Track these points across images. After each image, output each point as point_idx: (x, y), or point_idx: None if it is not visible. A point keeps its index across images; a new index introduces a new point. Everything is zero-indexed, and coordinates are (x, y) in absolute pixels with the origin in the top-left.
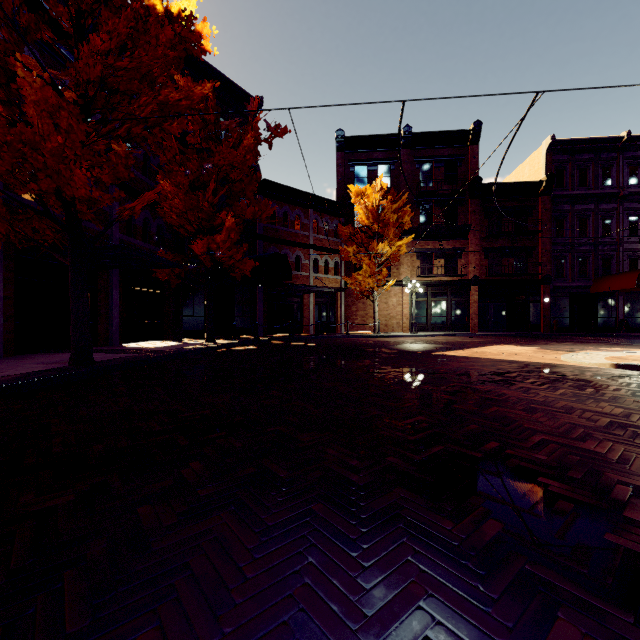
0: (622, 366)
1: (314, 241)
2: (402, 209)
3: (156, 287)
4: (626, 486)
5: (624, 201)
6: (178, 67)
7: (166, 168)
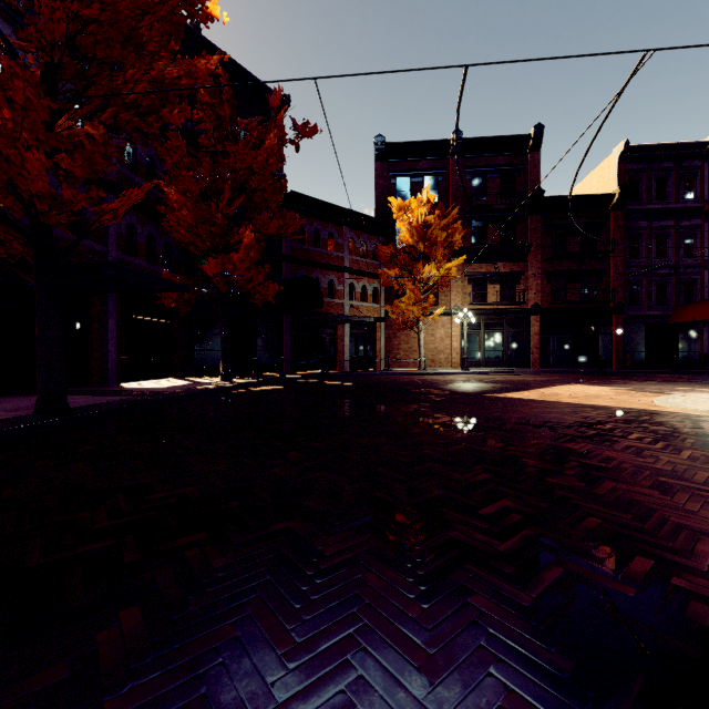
0: None
1: (350, 263)
2: (452, 226)
3: (163, 316)
4: None
5: None
6: (177, 36)
7: (172, 173)
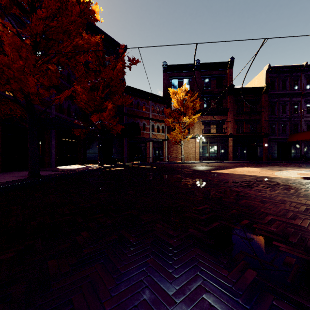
0: (307, 178)
1: (152, 116)
2: (195, 100)
3: (74, 138)
4: None
5: (304, 96)
6: (83, 28)
7: (78, 79)
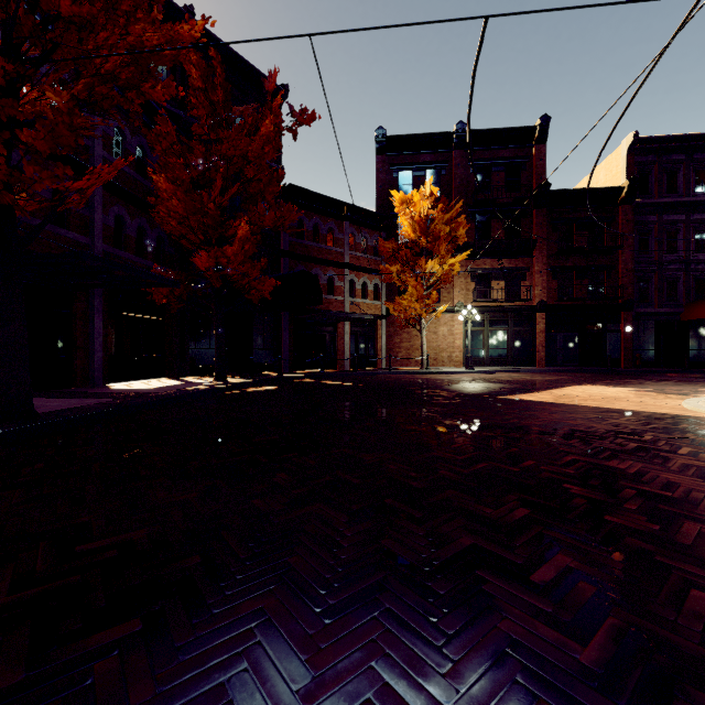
0: None
1: (350, 259)
2: (455, 220)
3: (155, 313)
4: None
5: None
6: (158, 0)
7: (162, 161)
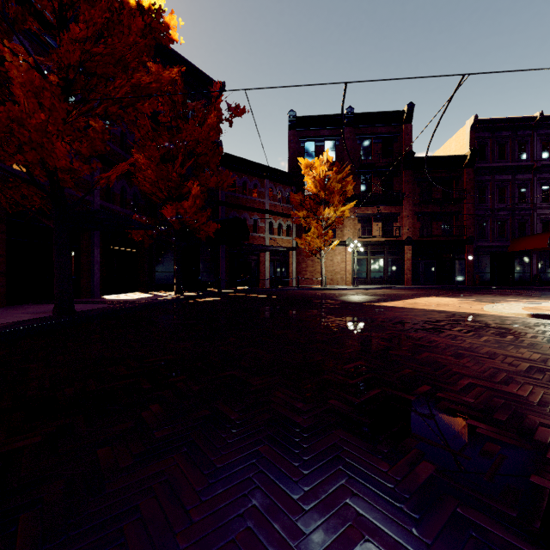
0: (537, 315)
1: (269, 207)
2: (345, 179)
3: (132, 246)
4: (547, 428)
5: (537, 172)
6: (149, 54)
7: (140, 143)
